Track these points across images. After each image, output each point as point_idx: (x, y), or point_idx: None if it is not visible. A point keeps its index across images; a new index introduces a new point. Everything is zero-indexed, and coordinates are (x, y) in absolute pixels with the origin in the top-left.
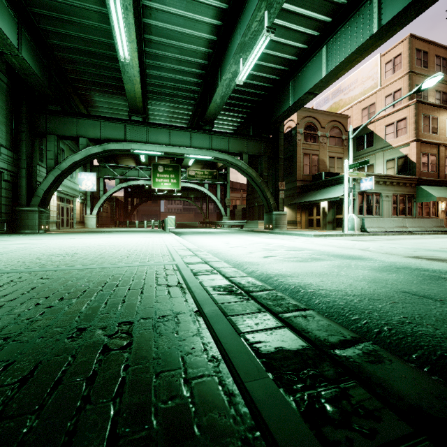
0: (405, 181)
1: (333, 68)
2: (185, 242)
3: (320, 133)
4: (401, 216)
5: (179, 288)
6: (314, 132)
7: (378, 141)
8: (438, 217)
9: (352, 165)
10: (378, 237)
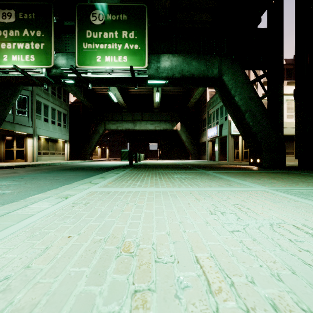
0: None
1: None
2: (41, 195)
3: None
4: None
5: (133, 169)
6: None
7: None
8: None
9: None
10: None
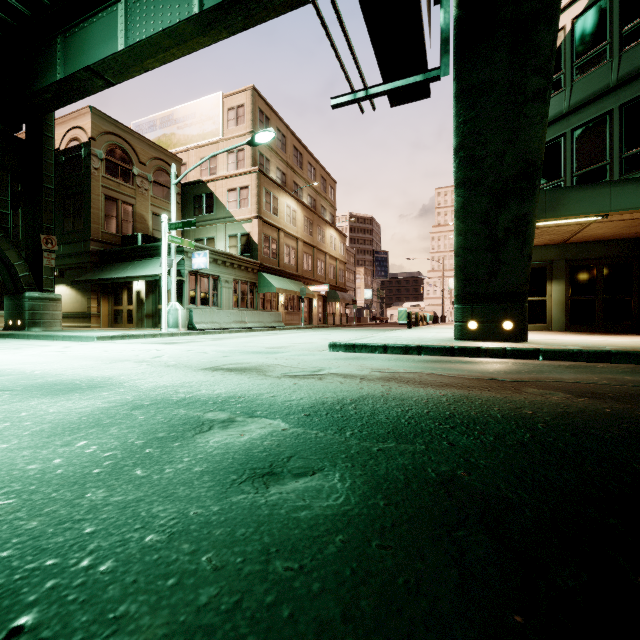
0: (247, 264)
1: (134, 44)
2: None
3: (137, 170)
4: (244, 308)
5: None
6: (127, 165)
7: (220, 208)
8: (278, 311)
9: (173, 225)
10: (207, 336)
